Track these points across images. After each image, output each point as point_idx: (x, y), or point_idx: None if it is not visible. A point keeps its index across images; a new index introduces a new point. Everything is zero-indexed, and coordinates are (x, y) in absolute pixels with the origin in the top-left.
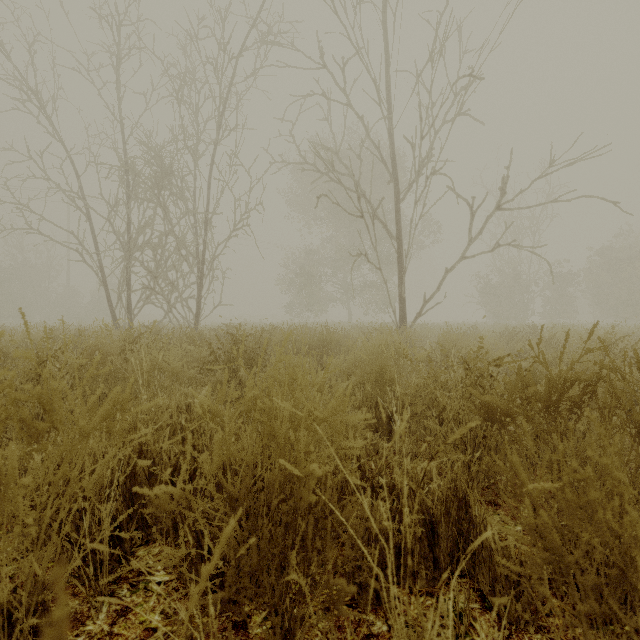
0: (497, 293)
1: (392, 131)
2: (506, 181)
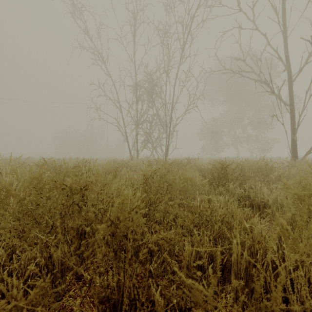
0: None
1: (286, 39)
2: None
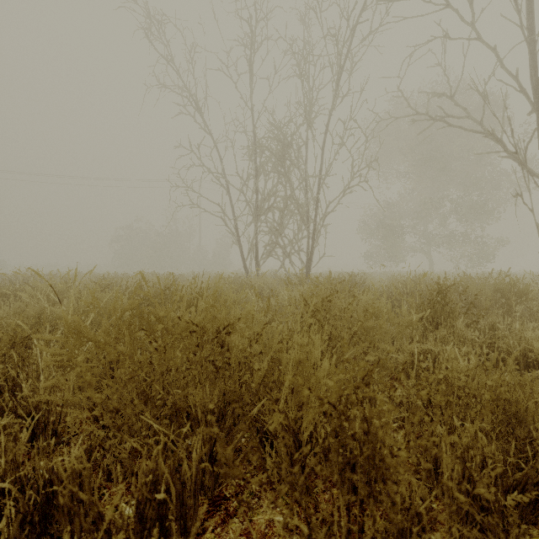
0: None
1: (534, 54)
2: None
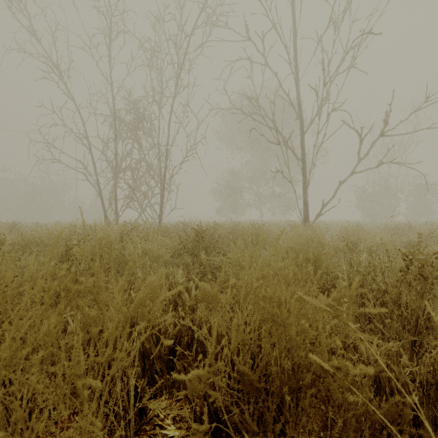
0: (371, 199)
1: (298, 82)
2: (389, 114)
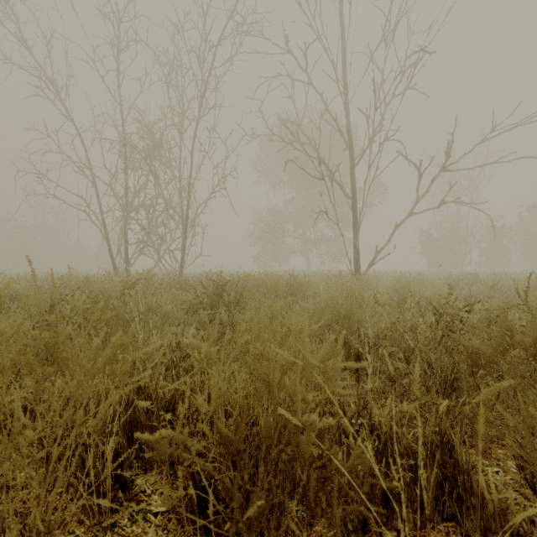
0: (438, 245)
1: (347, 105)
2: (451, 145)
